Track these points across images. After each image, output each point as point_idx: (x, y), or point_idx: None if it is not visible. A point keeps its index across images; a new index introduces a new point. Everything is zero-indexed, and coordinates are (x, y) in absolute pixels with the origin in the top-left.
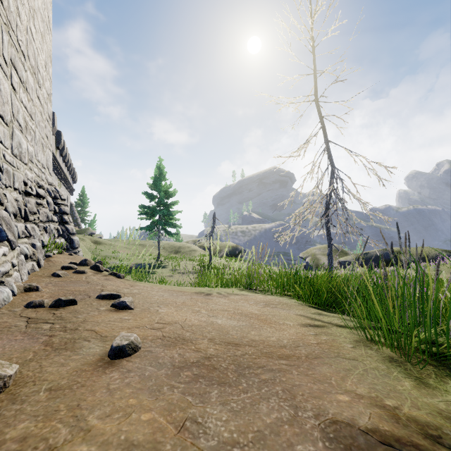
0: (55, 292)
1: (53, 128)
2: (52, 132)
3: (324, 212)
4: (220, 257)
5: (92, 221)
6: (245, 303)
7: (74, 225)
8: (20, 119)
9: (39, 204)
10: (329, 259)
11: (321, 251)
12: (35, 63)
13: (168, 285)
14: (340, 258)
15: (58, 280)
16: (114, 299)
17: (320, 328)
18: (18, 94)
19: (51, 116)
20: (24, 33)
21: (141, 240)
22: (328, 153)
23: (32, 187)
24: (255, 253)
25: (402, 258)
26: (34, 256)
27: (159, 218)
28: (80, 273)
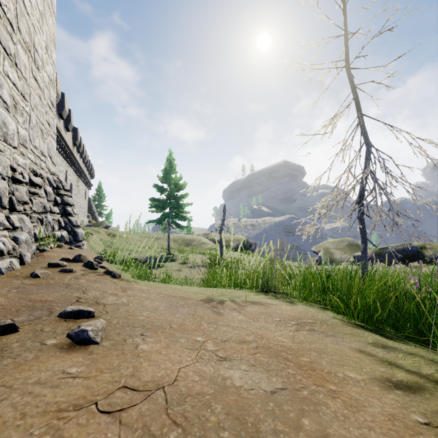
0: (8, 305)
1: (69, 125)
2: (68, 129)
3: (358, 200)
4: (230, 250)
5: (109, 215)
6: (269, 321)
7: (92, 218)
8: (5, 95)
9: (32, 192)
10: (363, 257)
11: (335, 245)
12: (30, 40)
13: (172, 286)
14: (356, 252)
15: (32, 282)
16: (83, 318)
17: (420, 396)
18: (1, 65)
19: (54, 103)
20: (11, 0)
21: (153, 233)
22: (362, 130)
23: (23, 173)
24: (273, 249)
25: (426, 253)
26: (14, 252)
27: (169, 210)
28: (67, 272)
